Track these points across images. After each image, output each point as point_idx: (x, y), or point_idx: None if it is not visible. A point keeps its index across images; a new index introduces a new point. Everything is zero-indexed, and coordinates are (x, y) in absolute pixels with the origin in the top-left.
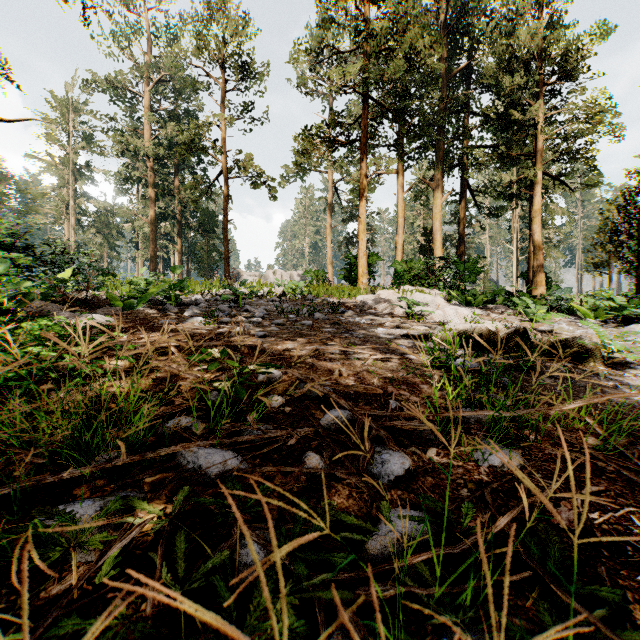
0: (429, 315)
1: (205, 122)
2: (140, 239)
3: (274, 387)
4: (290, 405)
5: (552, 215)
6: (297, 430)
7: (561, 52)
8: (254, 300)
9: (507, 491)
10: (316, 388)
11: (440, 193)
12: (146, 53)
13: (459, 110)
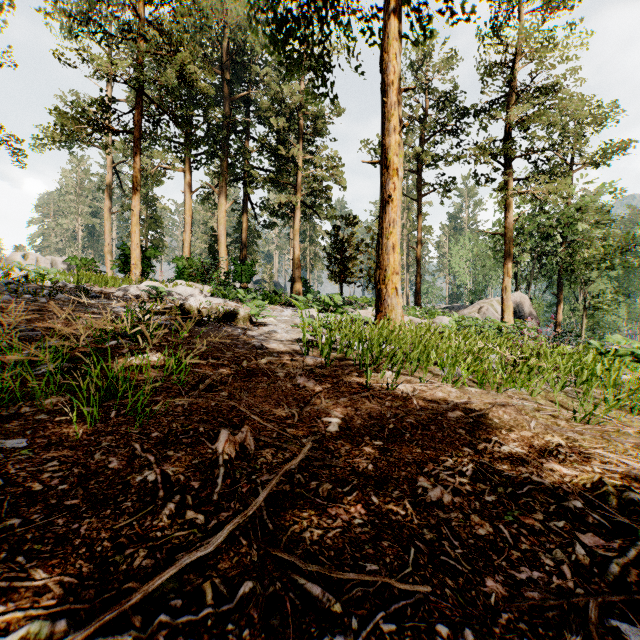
0: (175, 301)
1: None
2: None
3: None
4: None
5: (318, 235)
6: None
7: (311, 114)
8: None
9: (111, 349)
10: (22, 325)
11: (225, 200)
12: None
13: (242, 131)
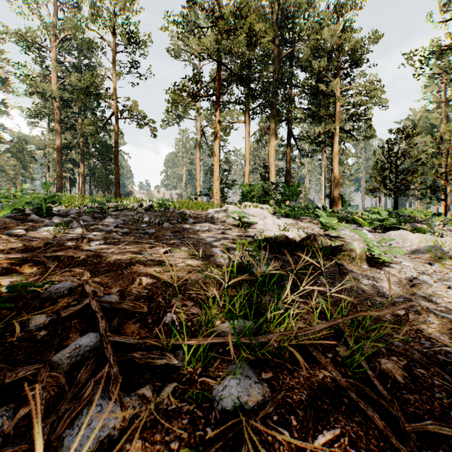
0: (254, 224)
1: (99, 74)
2: (50, 163)
3: (55, 303)
4: (50, 327)
5: (346, 157)
6: (17, 370)
7: (350, 48)
8: (124, 212)
9: None
10: (91, 305)
11: (274, 138)
12: (53, 17)
13: (287, 82)
